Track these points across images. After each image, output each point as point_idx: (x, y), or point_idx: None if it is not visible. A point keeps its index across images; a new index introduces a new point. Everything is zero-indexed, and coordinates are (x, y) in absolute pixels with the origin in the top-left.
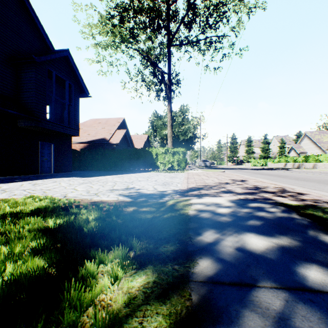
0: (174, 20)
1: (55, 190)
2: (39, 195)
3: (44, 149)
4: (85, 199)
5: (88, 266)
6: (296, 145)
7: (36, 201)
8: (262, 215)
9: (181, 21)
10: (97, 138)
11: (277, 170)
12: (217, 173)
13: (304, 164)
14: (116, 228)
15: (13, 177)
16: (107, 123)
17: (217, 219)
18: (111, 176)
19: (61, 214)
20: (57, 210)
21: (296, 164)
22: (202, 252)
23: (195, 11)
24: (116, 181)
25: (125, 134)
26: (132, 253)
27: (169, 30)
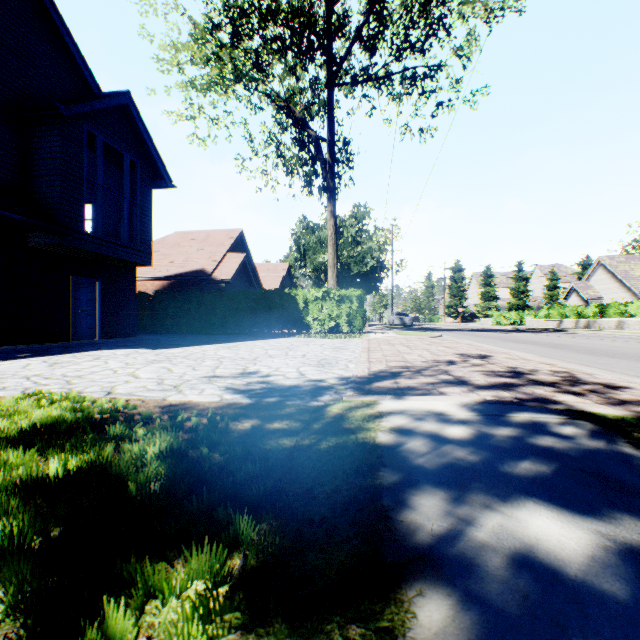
0: (341, 33)
1: (92, 377)
2: (55, 390)
3: (80, 292)
4: (151, 400)
5: (109, 618)
6: (582, 284)
7: (41, 406)
8: (548, 446)
9: (354, 35)
10: (187, 270)
11: (546, 334)
12: (427, 341)
13: (598, 321)
14: (206, 480)
15: (16, 347)
16: (208, 239)
17: (445, 456)
18: (215, 345)
19: (84, 443)
20: (79, 431)
21: (583, 321)
22: (422, 572)
23: (382, 15)
24: (223, 357)
25: (243, 261)
26: (238, 564)
27: (331, 54)
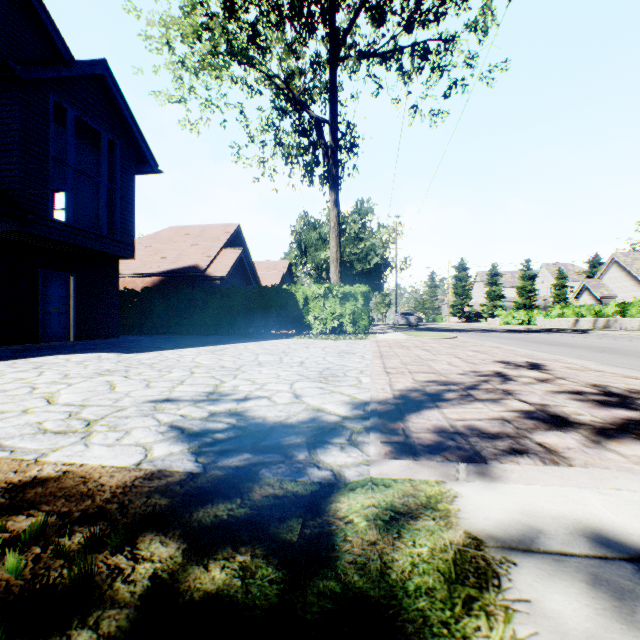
0: None
1: None
2: None
3: (51, 288)
4: (12, 461)
5: None
6: (594, 282)
7: None
8: None
9: (360, 4)
10: (180, 266)
11: (569, 335)
12: (446, 343)
13: (619, 321)
14: None
15: None
16: (203, 234)
17: None
18: (199, 348)
19: None
20: None
21: (602, 321)
22: None
23: None
24: (198, 366)
25: (240, 256)
26: None
27: (333, 23)
